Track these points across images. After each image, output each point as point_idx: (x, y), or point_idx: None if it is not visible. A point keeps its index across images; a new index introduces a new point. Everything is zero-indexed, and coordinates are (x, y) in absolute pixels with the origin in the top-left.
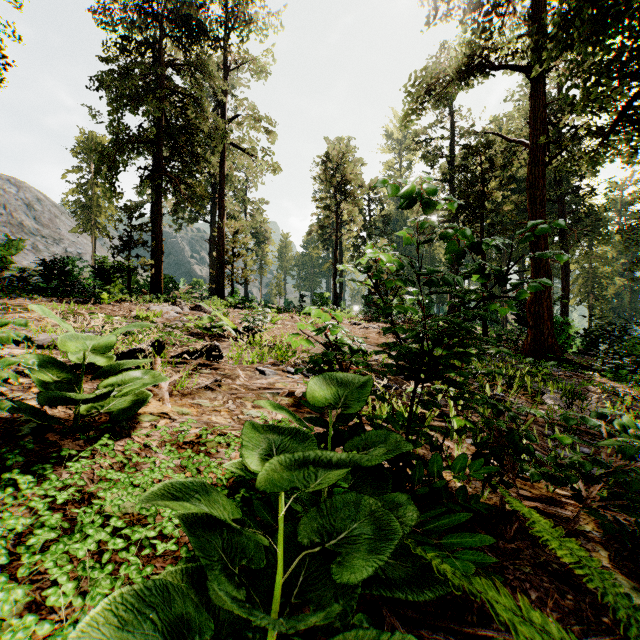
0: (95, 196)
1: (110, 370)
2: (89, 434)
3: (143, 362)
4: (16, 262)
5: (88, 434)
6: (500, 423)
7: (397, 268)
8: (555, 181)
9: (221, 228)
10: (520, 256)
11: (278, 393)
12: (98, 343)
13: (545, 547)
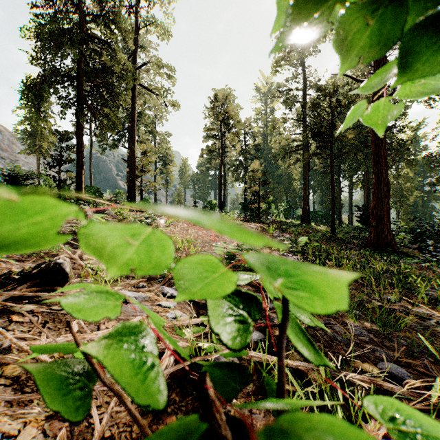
0: (39, 127)
1: None
2: None
3: None
4: None
5: None
6: None
7: None
8: None
9: (132, 149)
10: (350, 175)
11: None
12: None
13: None
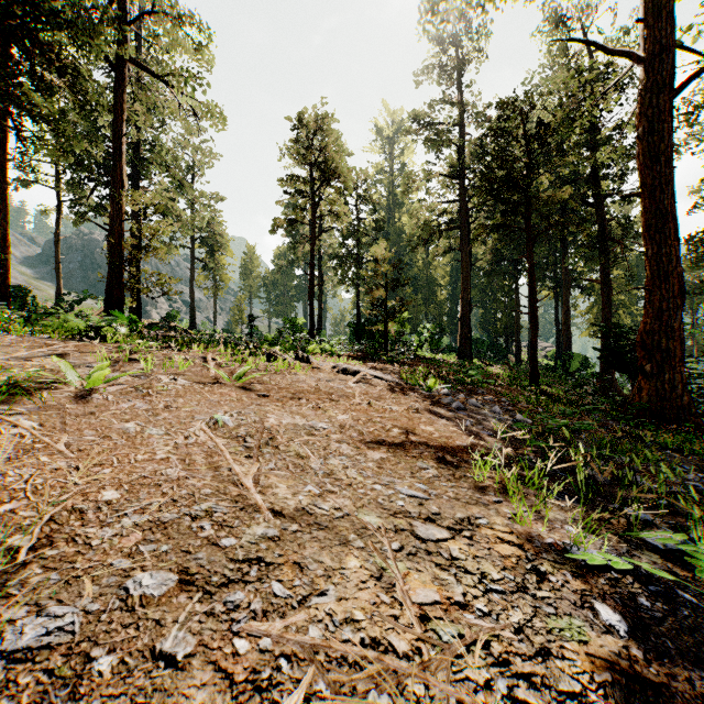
0: None
1: None
2: None
3: None
4: None
5: None
6: None
7: None
8: (594, 178)
9: (117, 203)
10: None
11: None
12: None
13: None
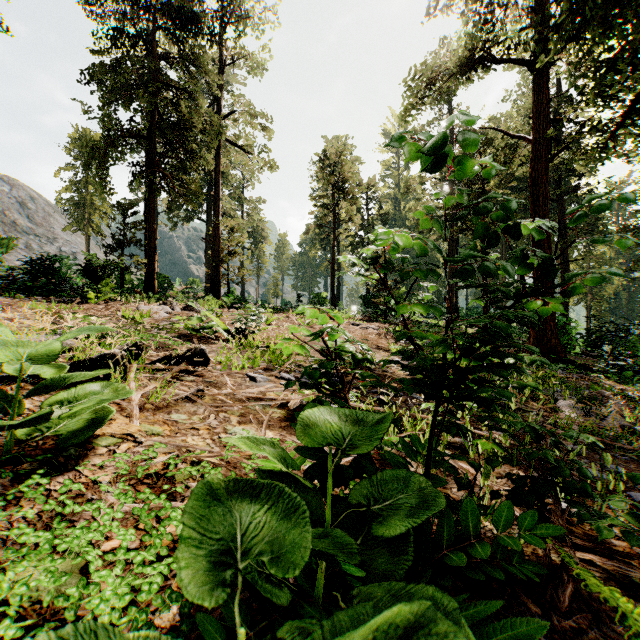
0: (89, 194)
1: (52, 385)
2: (23, 467)
3: (97, 374)
4: (9, 261)
5: (21, 467)
6: (546, 454)
7: (418, 254)
8: (555, 180)
9: (216, 226)
10: None
11: (269, 404)
12: (34, 352)
13: (611, 620)
